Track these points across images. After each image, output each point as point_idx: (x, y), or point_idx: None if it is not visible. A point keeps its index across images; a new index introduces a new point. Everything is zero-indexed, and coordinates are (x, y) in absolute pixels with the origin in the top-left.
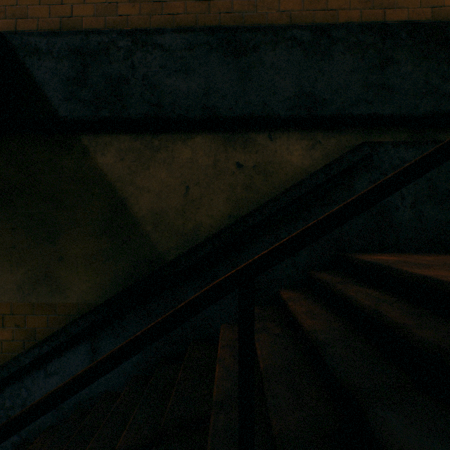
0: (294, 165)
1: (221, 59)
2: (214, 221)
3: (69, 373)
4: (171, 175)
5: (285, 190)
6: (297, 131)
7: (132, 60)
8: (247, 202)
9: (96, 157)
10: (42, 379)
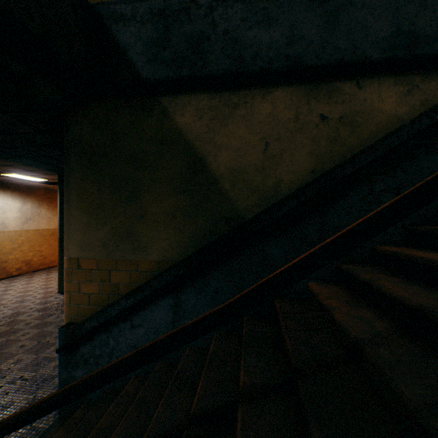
0: (386, 114)
1: (305, 5)
2: (295, 177)
3: (153, 326)
4: (250, 131)
5: (380, 139)
6: (389, 76)
7: (213, 16)
8: (331, 156)
9: (175, 118)
10: (128, 330)
